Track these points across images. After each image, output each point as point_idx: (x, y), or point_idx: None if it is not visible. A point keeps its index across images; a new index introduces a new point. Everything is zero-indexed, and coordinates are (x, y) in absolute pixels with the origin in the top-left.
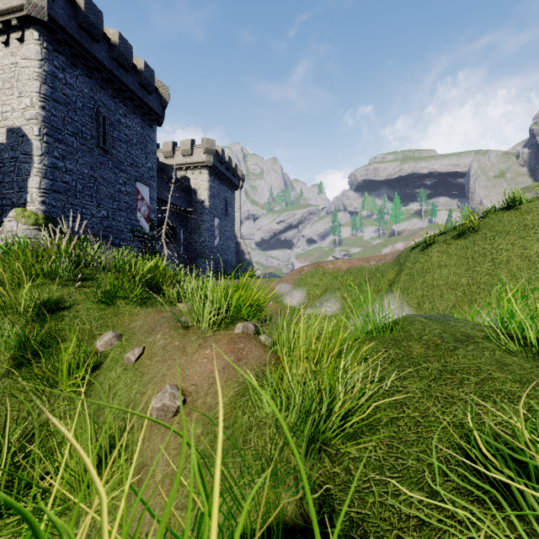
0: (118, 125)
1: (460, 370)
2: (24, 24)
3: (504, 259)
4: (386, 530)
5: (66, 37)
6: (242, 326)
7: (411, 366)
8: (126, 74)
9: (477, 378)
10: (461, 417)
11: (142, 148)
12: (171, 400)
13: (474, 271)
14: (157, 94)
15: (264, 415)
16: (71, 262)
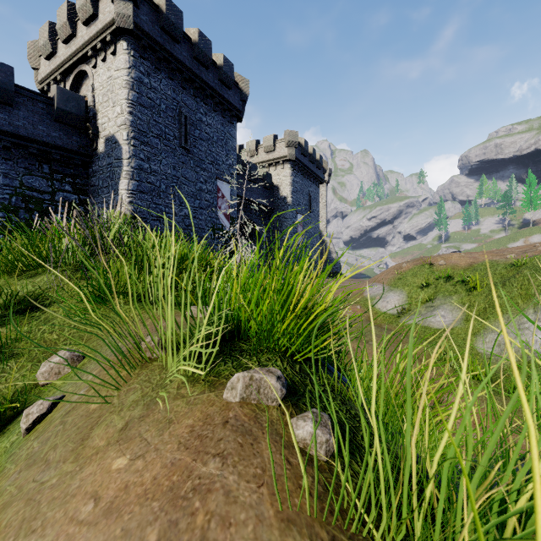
0: (199, 124)
1: None
2: (116, 37)
3: None
4: None
5: (150, 42)
6: (242, 382)
7: None
8: (206, 72)
9: None
10: None
11: (223, 145)
12: None
13: None
14: (236, 89)
15: None
16: None
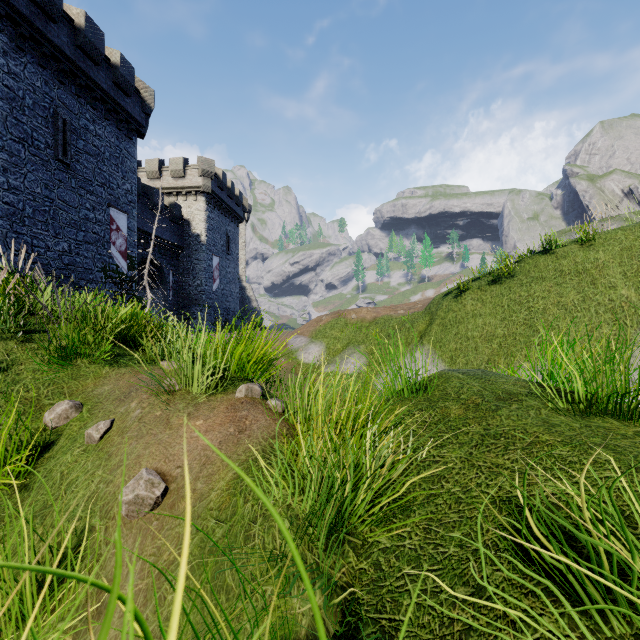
0: (84, 132)
1: (504, 433)
2: None
3: (541, 308)
4: None
5: (8, 10)
6: (245, 388)
7: (449, 431)
8: (96, 68)
9: (524, 442)
10: (508, 490)
11: (118, 165)
12: (147, 489)
13: (510, 321)
14: (137, 97)
15: (273, 502)
16: (11, 308)
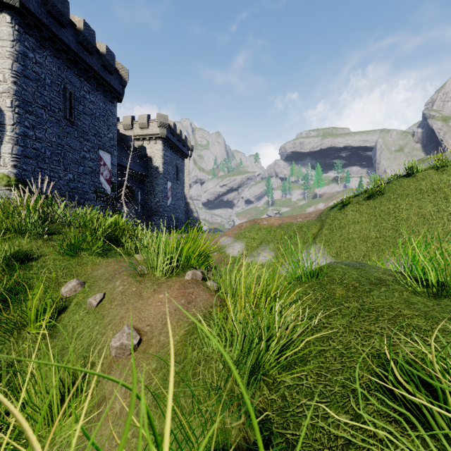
0: (83, 100)
1: (375, 308)
2: None
3: (405, 217)
4: (318, 450)
5: (35, 22)
6: (191, 273)
7: (334, 306)
8: (90, 56)
9: (390, 315)
10: (377, 348)
11: (104, 121)
12: (128, 339)
13: (381, 226)
14: (117, 75)
15: (211, 351)
16: (39, 218)
